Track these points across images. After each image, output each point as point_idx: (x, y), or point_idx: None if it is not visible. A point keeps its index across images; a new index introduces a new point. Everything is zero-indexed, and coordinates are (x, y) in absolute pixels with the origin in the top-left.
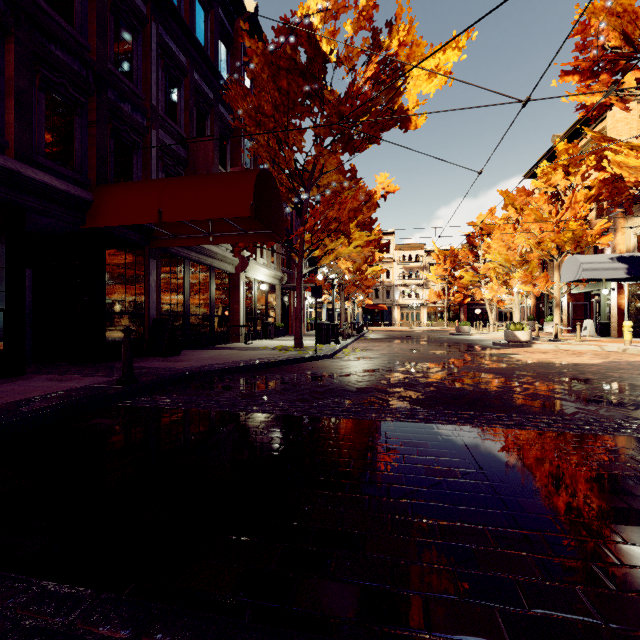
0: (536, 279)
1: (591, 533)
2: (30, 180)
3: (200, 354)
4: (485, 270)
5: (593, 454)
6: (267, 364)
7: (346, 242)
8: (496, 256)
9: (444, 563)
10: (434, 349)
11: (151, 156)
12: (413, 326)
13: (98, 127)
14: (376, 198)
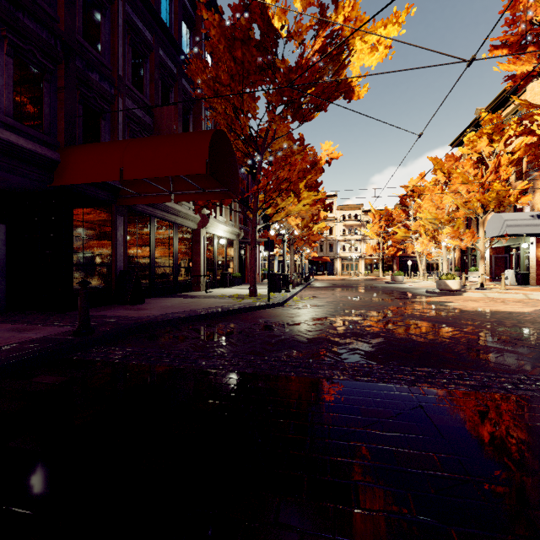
0: (463, 234)
1: None
2: None
3: (163, 302)
4: (416, 227)
5: None
6: (223, 312)
7: (296, 201)
8: (426, 214)
9: None
10: (375, 297)
11: (118, 122)
12: (352, 275)
13: (66, 93)
14: (321, 163)
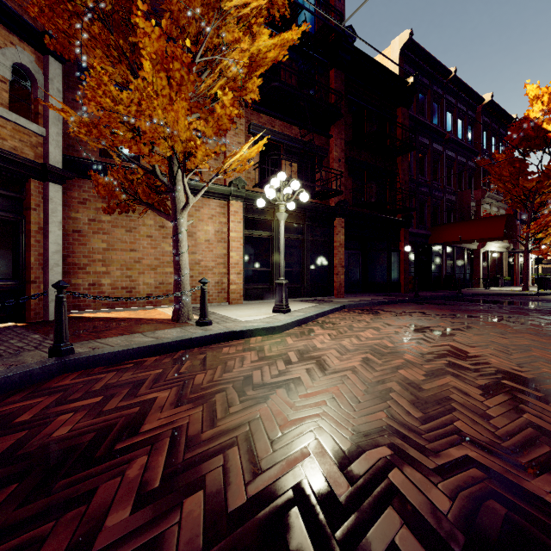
0: None
1: None
2: (420, 234)
3: (466, 290)
4: None
5: None
6: (508, 294)
7: None
8: None
9: None
10: None
11: (443, 207)
12: None
13: (430, 207)
14: None
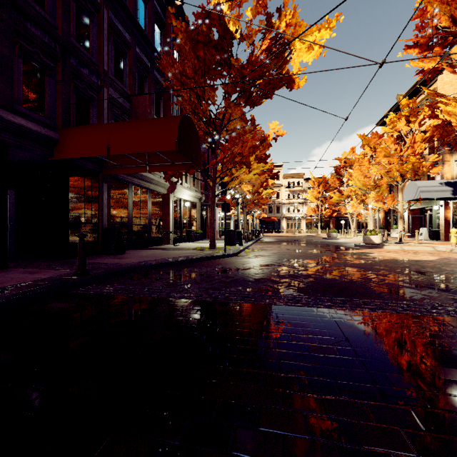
0: (385, 198)
1: (453, 407)
2: (10, 123)
3: (140, 253)
4: (348, 192)
5: (442, 333)
6: (188, 260)
7: (247, 171)
8: (356, 182)
9: (329, 438)
10: (312, 249)
11: (103, 107)
12: (296, 233)
13: (63, 85)
14: (269, 140)
